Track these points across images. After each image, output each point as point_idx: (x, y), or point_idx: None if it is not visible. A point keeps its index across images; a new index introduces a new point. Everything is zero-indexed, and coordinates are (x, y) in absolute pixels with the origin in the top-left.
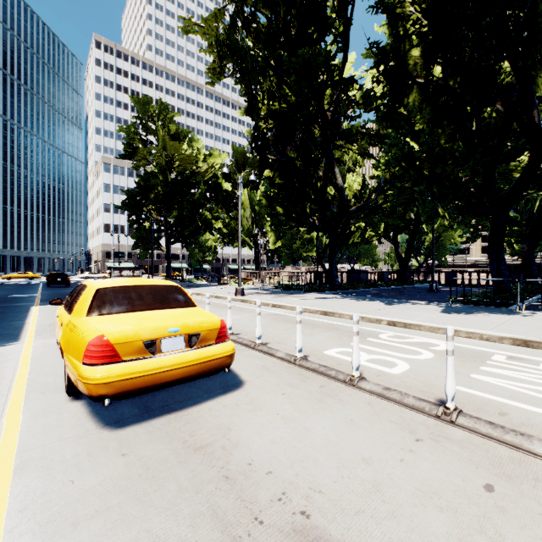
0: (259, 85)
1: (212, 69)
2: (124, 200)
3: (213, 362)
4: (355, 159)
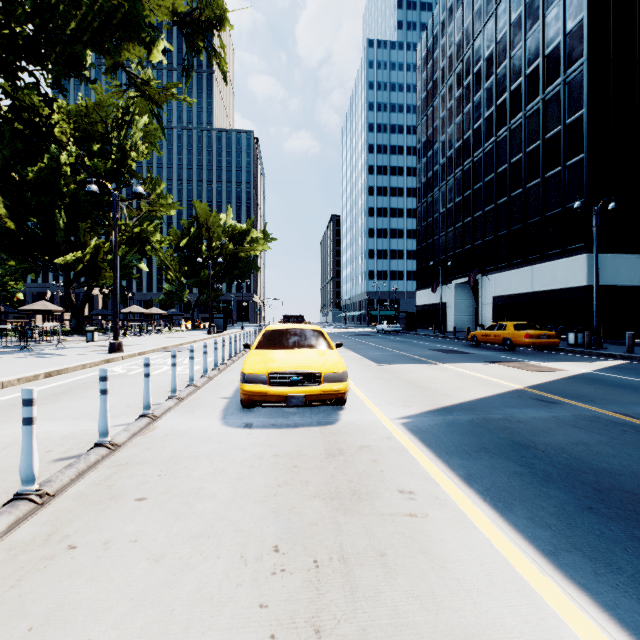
0: None
1: None
2: None
3: None
4: None
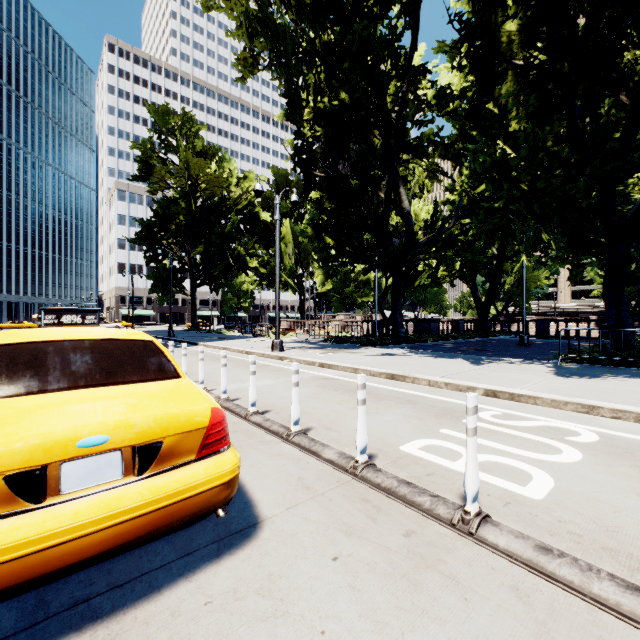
0: (303, 75)
1: (243, 60)
2: (138, 232)
3: (188, 502)
4: (422, 182)
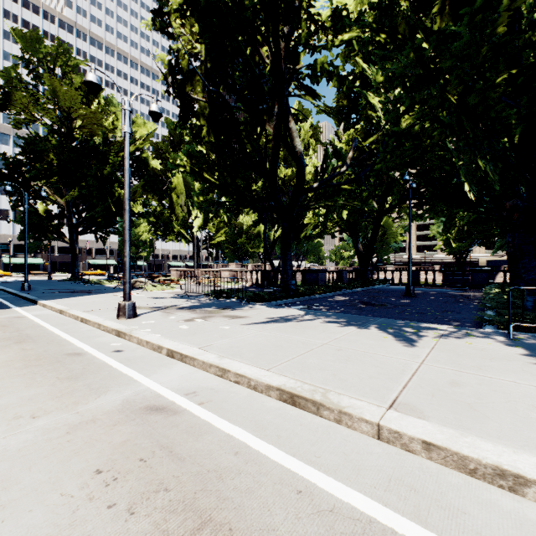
0: None
1: None
2: None
3: None
4: (307, 142)
